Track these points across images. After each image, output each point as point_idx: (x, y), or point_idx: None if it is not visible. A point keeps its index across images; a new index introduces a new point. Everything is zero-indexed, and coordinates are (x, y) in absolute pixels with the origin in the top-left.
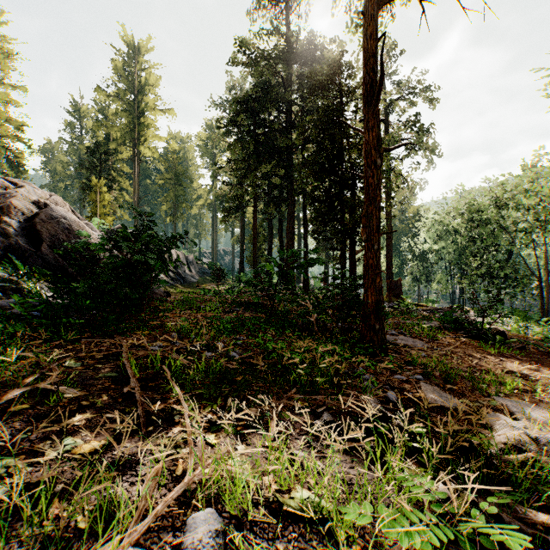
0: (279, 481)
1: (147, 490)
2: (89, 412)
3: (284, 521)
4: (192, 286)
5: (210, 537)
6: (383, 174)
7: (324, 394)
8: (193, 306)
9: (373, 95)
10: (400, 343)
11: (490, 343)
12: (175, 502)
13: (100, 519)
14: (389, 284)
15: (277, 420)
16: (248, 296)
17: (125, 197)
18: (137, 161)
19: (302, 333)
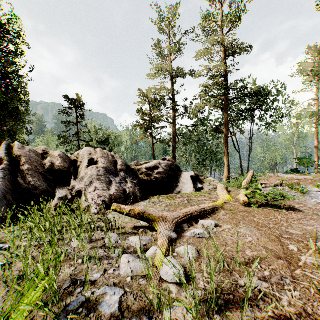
0: None
1: None
2: None
3: None
4: None
5: None
6: None
7: None
8: None
9: None
10: None
11: None
12: None
13: None
14: None
15: None
16: None
17: None
18: None
19: None
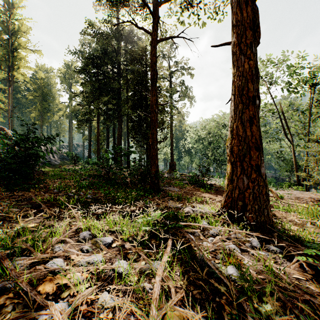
0: (110, 225)
1: (65, 228)
2: (26, 217)
3: (111, 233)
4: (55, 167)
5: (88, 235)
6: (165, 110)
7: (129, 205)
8: (61, 177)
9: (154, 81)
10: (166, 189)
11: (205, 188)
12: (74, 233)
13: (48, 237)
14: (170, 164)
15: (109, 214)
16: (94, 172)
17: (1, 105)
18: (12, 82)
19: (123, 187)
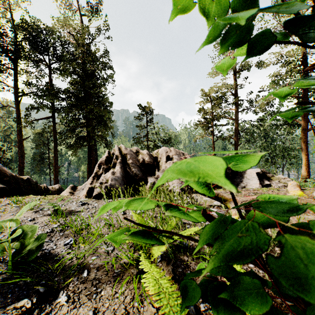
0: None
1: None
2: None
3: None
4: None
5: None
6: None
7: None
8: None
9: None
10: None
11: None
12: None
13: None
14: None
15: None
16: None
17: None
18: None
19: None
